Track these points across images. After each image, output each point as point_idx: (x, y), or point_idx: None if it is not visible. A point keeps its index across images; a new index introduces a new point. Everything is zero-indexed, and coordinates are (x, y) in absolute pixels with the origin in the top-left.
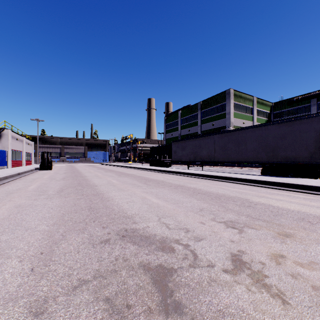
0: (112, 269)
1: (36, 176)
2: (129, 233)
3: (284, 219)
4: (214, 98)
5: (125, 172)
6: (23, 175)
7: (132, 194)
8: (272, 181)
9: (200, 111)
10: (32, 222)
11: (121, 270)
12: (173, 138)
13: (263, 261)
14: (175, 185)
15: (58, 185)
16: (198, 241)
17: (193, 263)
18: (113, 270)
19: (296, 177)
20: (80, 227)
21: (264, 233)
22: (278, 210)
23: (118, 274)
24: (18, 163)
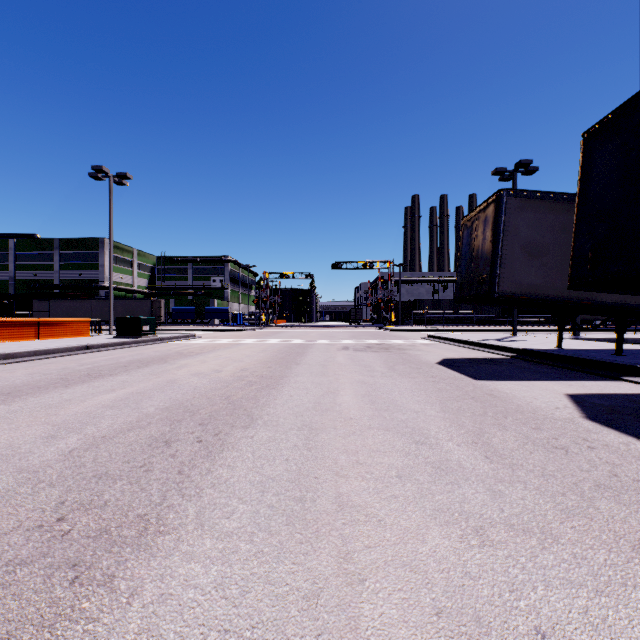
0: None
1: None
2: None
3: None
4: (83, 241)
5: None
6: None
7: None
8: None
9: (58, 252)
10: None
11: None
12: None
13: None
14: None
15: None
16: None
17: None
18: None
19: None
20: None
21: None
22: None
23: None
24: None
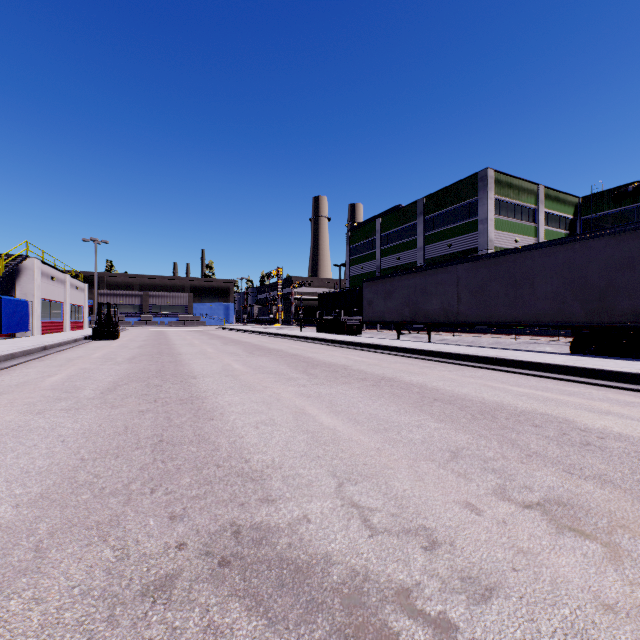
0: None
1: (78, 353)
2: (245, 549)
3: None
4: (453, 189)
5: (265, 345)
6: (52, 351)
7: (273, 401)
8: (615, 371)
9: (421, 218)
10: None
11: None
12: (365, 276)
13: None
14: (374, 378)
15: (113, 374)
16: (482, 603)
17: None
18: None
19: None
20: (104, 515)
21: None
22: None
23: None
24: (55, 327)
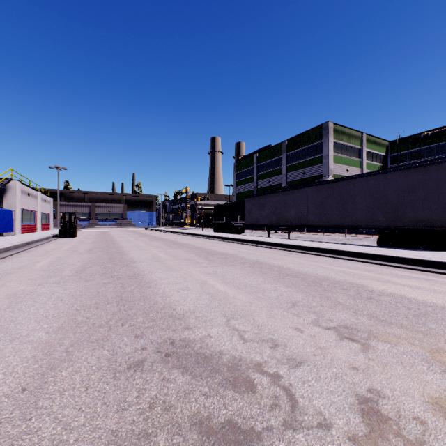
0: (141, 430)
1: (51, 246)
2: (178, 349)
3: (433, 324)
4: (305, 135)
5: (179, 240)
6: (33, 246)
7: (187, 276)
8: (398, 257)
9: (285, 154)
10: (24, 325)
11: (158, 434)
12: (247, 193)
13: (420, 416)
14: (250, 262)
15: (80, 260)
16: (295, 368)
17: (291, 418)
18: (143, 432)
19: (431, 249)
20: (98, 336)
21: (406, 352)
22: (418, 305)
23: (151, 443)
24: (30, 228)
